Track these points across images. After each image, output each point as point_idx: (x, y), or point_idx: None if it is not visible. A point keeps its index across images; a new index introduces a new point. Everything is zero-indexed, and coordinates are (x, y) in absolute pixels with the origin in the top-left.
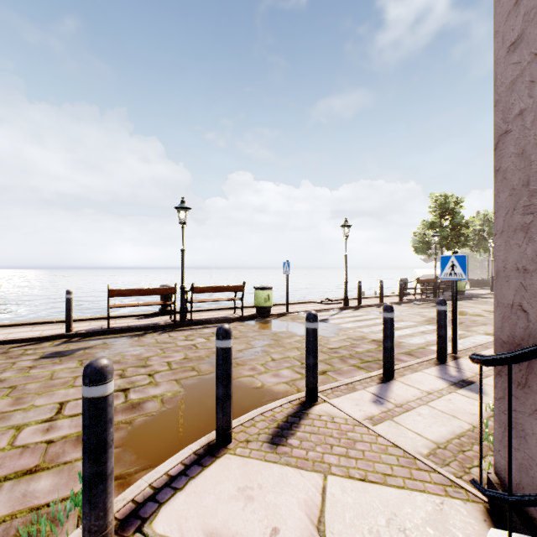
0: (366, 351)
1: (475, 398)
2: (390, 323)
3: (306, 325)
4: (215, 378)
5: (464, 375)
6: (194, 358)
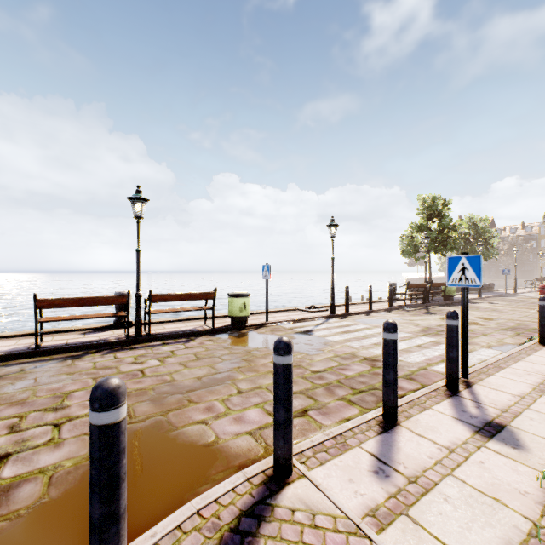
0: (357, 376)
1: (516, 459)
2: (393, 347)
3: (274, 359)
4: (150, 429)
5: (487, 413)
6: (133, 393)
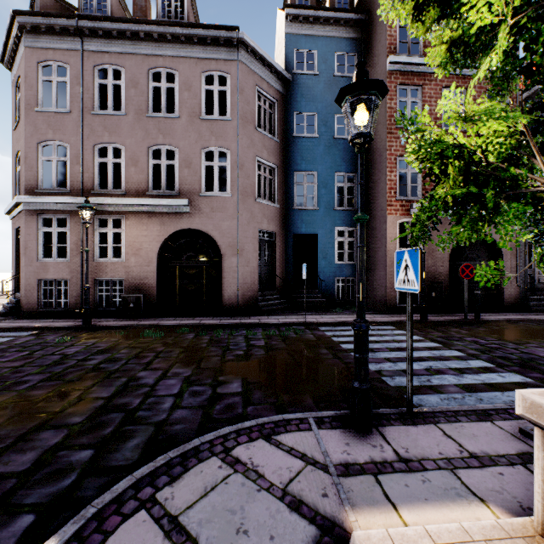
0: None
1: None
2: None
3: None
4: None
5: None
6: None
